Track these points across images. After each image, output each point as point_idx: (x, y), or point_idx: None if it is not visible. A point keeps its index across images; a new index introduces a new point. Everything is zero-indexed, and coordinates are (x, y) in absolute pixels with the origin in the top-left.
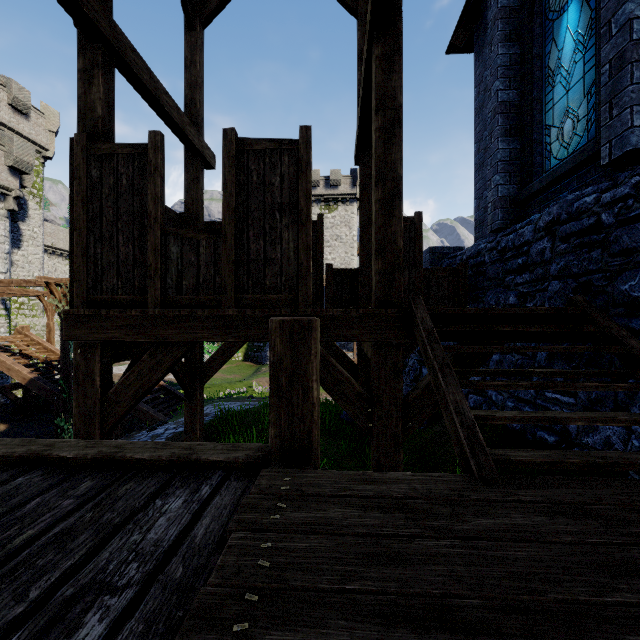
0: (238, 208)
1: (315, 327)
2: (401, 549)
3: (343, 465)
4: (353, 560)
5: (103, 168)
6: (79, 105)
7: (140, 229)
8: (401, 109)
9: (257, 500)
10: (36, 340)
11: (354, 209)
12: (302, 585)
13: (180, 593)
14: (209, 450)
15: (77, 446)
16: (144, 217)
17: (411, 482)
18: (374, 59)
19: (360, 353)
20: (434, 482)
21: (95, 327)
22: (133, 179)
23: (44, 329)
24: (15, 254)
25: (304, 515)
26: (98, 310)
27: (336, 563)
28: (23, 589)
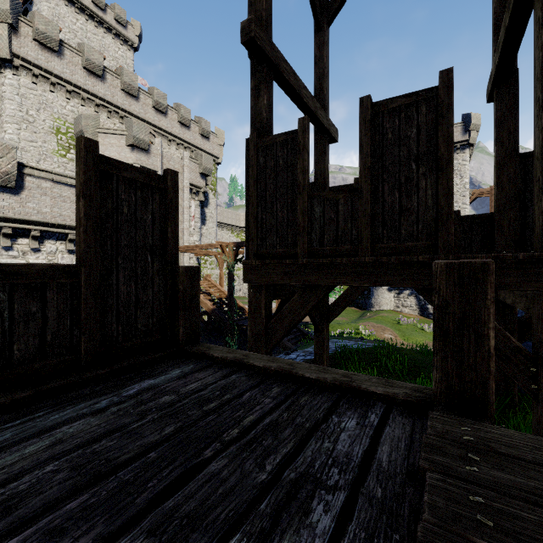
0: (373, 166)
1: (491, 270)
2: None
3: None
4: None
5: (267, 155)
6: (251, 114)
7: (292, 197)
8: None
9: (439, 443)
10: (214, 284)
11: (466, 156)
12: None
13: (387, 514)
14: (365, 381)
15: (262, 359)
16: (295, 187)
17: None
18: None
19: (496, 304)
20: None
21: (261, 273)
22: (287, 159)
23: (217, 277)
24: (203, 229)
25: (510, 478)
26: (264, 261)
27: None
28: (260, 460)
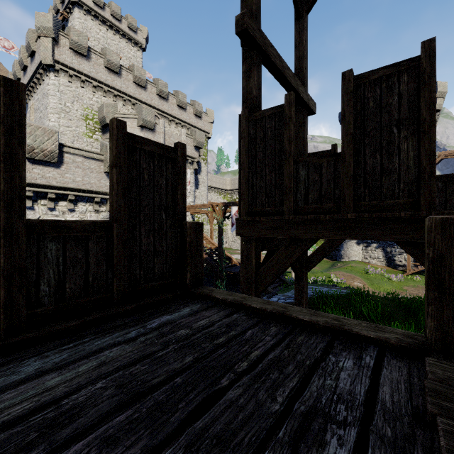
0: (355, 132)
1: None
2: None
3: None
4: None
5: (256, 128)
6: (243, 93)
7: (279, 162)
8: None
9: (444, 389)
10: (206, 237)
11: None
12: None
13: None
14: (356, 325)
15: (258, 301)
16: (281, 154)
17: None
18: None
19: None
20: None
21: (252, 228)
22: (274, 130)
23: (207, 231)
24: (196, 192)
25: None
26: (254, 217)
27: None
28: (271, 392)
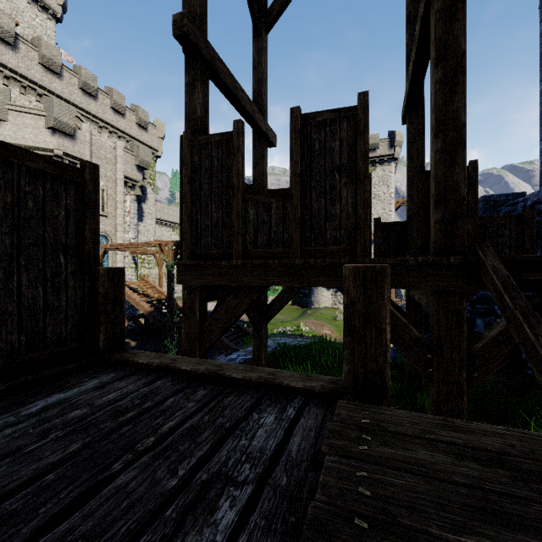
0: (302, 173)
1: (388, 273)
2: (517, 511)
3: (393, 404)
4: (460, 510)
5: (201, 154)
6: (186, 110)
7: (227, 198)
8: (464, 56)
9: (341, 428)
10: (152, 284)
11: (392, 168)
12: (410, 524)
13: (288, 500)
14: (288, 377)
15: (191, 362)
16: (229, 188)
17: (505, 437)
18: (433, 14)
19: (408, 301)
20: (535, 441)
21: (196, 274)
22: (222, 160)
23: (156, 277)
24: (140, 225)
25: (392, 451)
26: (198, 261)
27: (441, 509)
28: (173, 467)
